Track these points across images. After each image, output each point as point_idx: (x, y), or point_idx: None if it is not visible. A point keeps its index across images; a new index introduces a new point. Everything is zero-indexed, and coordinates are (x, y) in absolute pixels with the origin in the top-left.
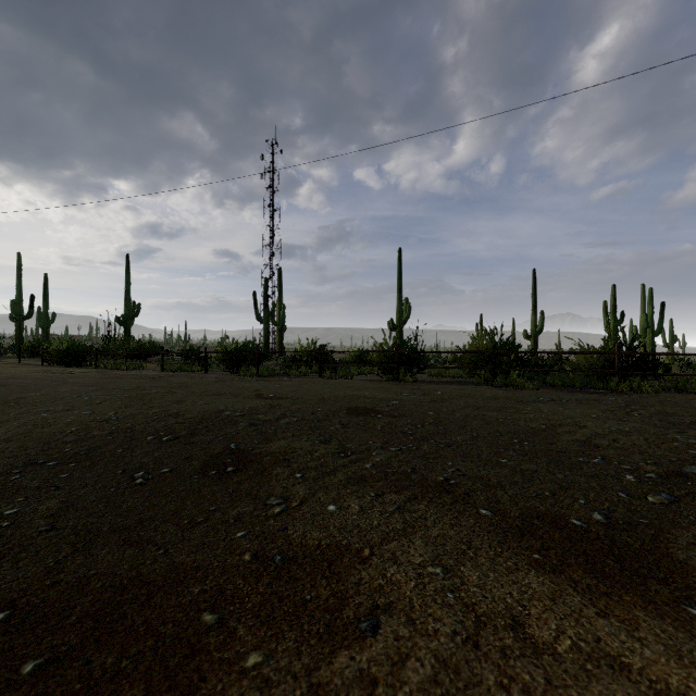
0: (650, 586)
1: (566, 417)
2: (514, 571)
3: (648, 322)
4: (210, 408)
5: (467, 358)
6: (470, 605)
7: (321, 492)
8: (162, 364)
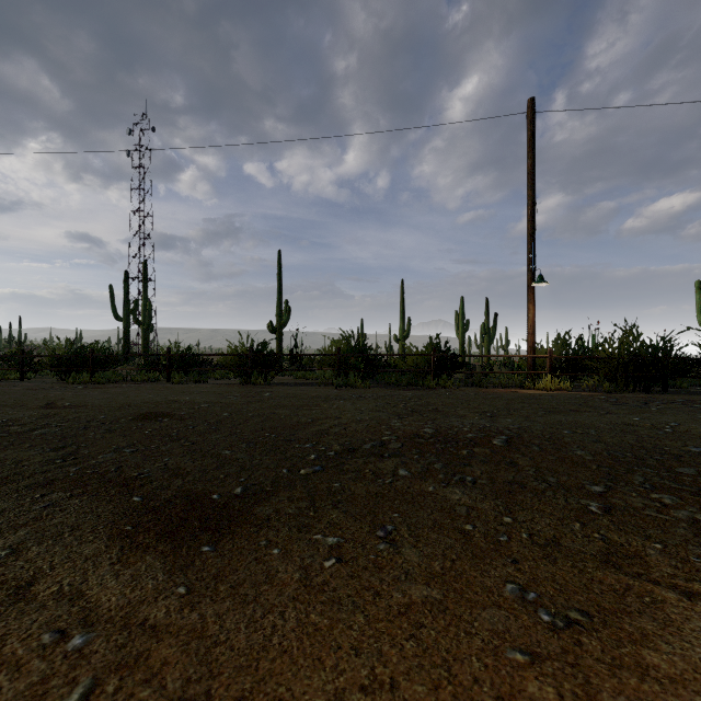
0: (200, 536)
1: (339, 411)
2: (86, 543)
3: (486, 329)
4: None
5: (327, 360)
6: None
7: None
8: None
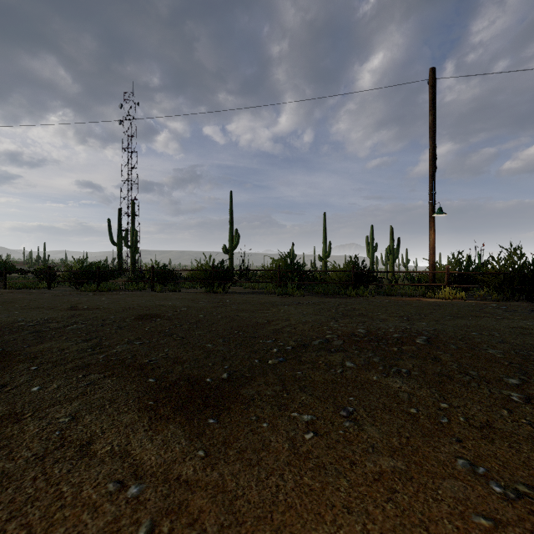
0: (204, 411)
1: (287, 314)
2: (123, 413)
3: (391, 250)
4: (8, 320)
5: (269, 275)
6: (66, 437)
7: (40, 378)
8: (5, 282)
